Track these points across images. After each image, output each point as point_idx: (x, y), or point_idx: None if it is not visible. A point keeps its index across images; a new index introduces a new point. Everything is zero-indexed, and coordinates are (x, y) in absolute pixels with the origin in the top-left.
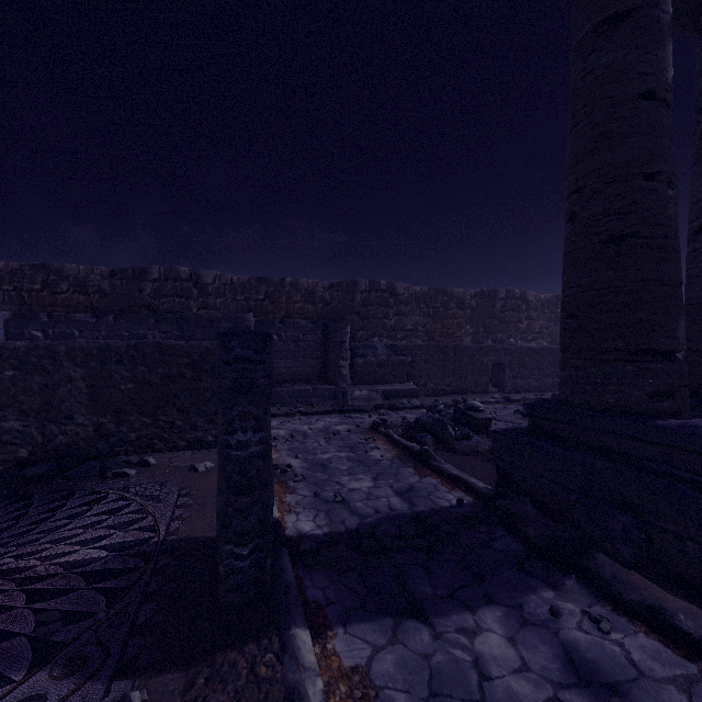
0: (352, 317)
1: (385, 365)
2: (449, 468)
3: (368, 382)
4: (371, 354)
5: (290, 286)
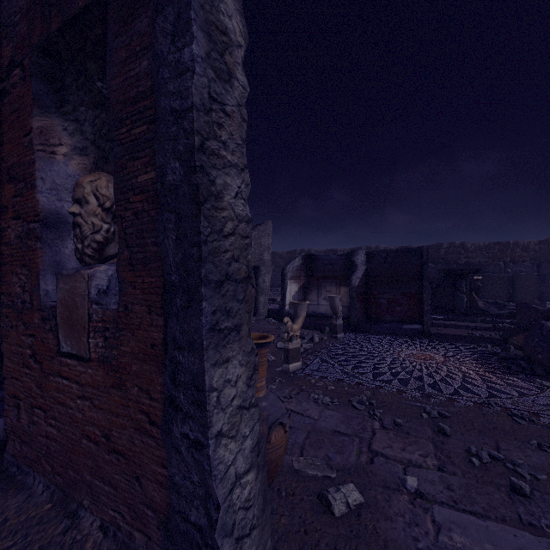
0: None
1: None
2: None
3: None
4: None
5: (512, 245)
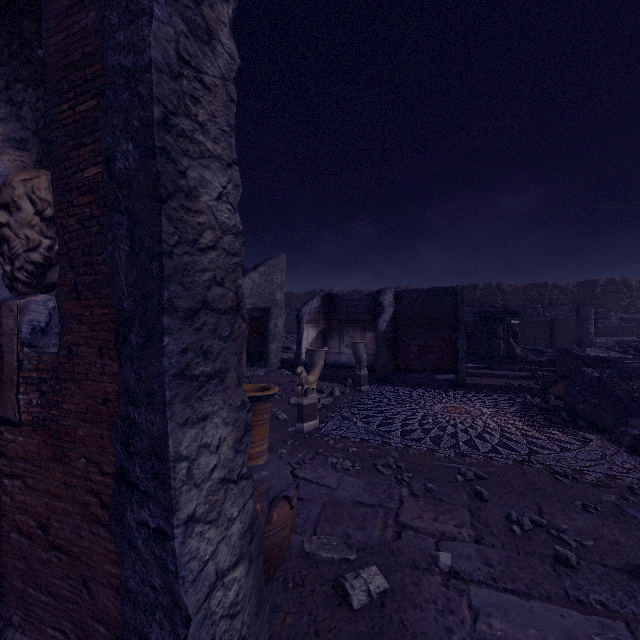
0: (593, 301)
1: (616, 328)
2: (634, 353)
3: (605, 336)
4: (607, 322)
5: (550, 287)
